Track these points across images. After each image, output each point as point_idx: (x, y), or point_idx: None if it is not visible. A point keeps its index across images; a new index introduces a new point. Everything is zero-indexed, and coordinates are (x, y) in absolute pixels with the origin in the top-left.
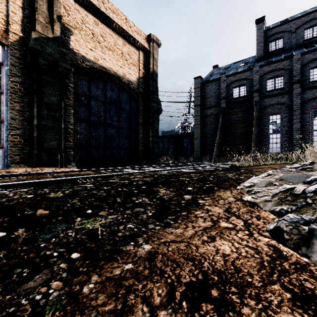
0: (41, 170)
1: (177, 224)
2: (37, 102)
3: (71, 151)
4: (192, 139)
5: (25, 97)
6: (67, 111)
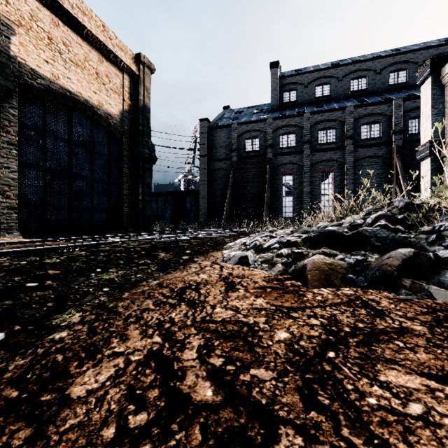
0: None
1: (176, 272)
2: None
3: (12, 213)
4: (198, 199)
5: None
6: (5, 151)
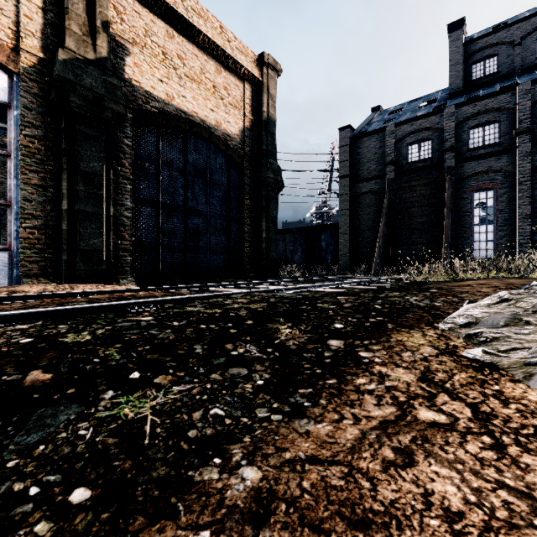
0: (71, 289)
1: (319, 408)
2: (68, 171)
3: (127, 256)
4: (336, 235)
5: (48, 162)
6: (120, 186)
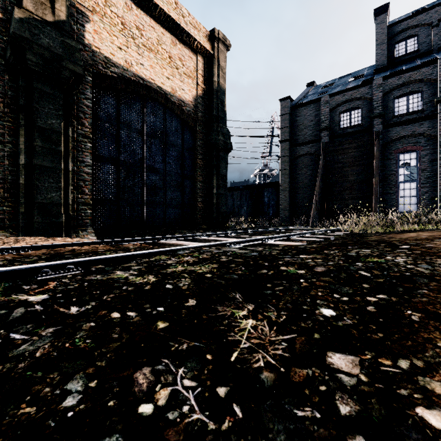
0: (13, 242)
1: None
2: (25, 126)
3: (87, 209)
4: (277, 192)
5: (6, 119)
6: (80, 144)
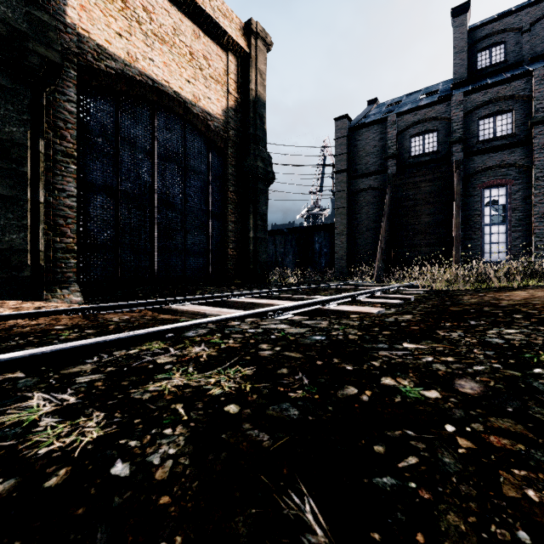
0: None
1: None
2: None
3: (69, 258)
4: (331, 236)
5: None
6: (59, 165)
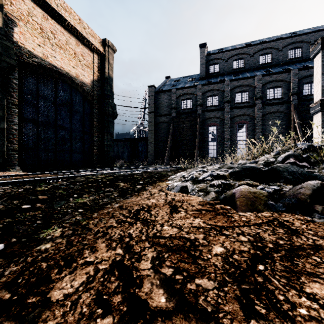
0: None
1: (132, 197)
2: None
3: (15, 154)
4: (147, 143)
5: None
6: (10, 109)
